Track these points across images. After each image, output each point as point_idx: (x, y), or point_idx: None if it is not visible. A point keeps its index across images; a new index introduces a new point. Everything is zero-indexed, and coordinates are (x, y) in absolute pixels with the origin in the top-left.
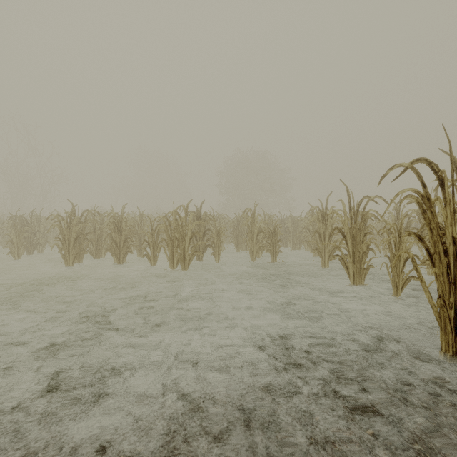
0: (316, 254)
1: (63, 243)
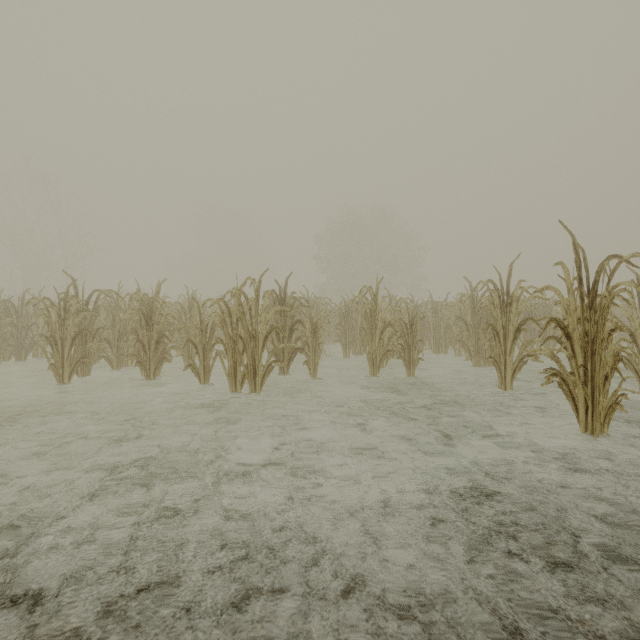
0: (478, 363)
1: (52, 345)
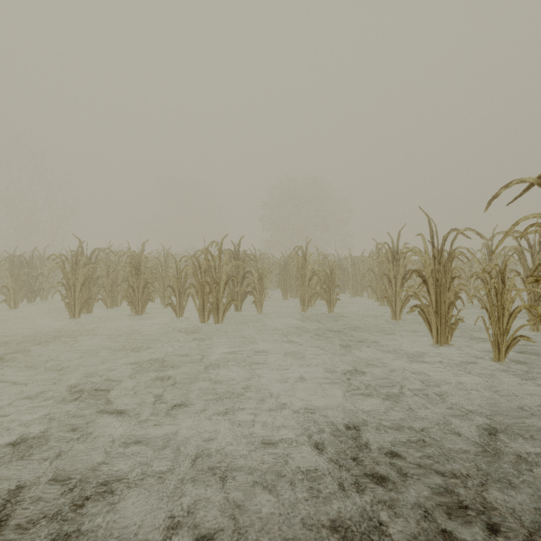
0: (383, 303)
1: (67, 290)
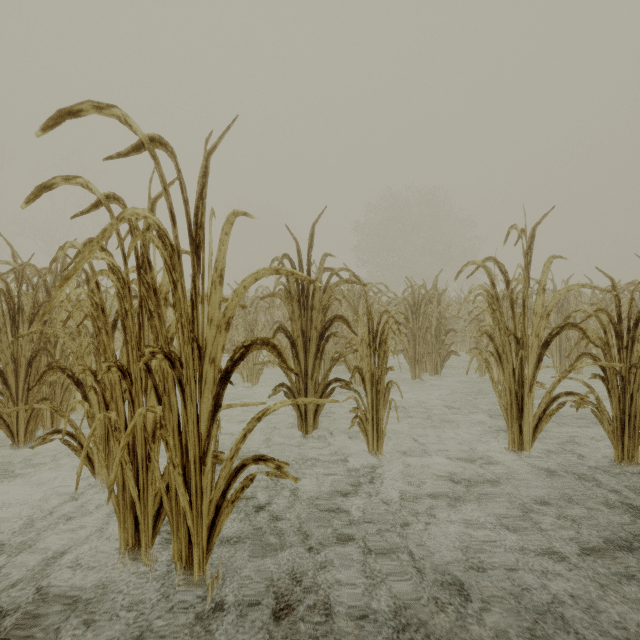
0: None
1: None
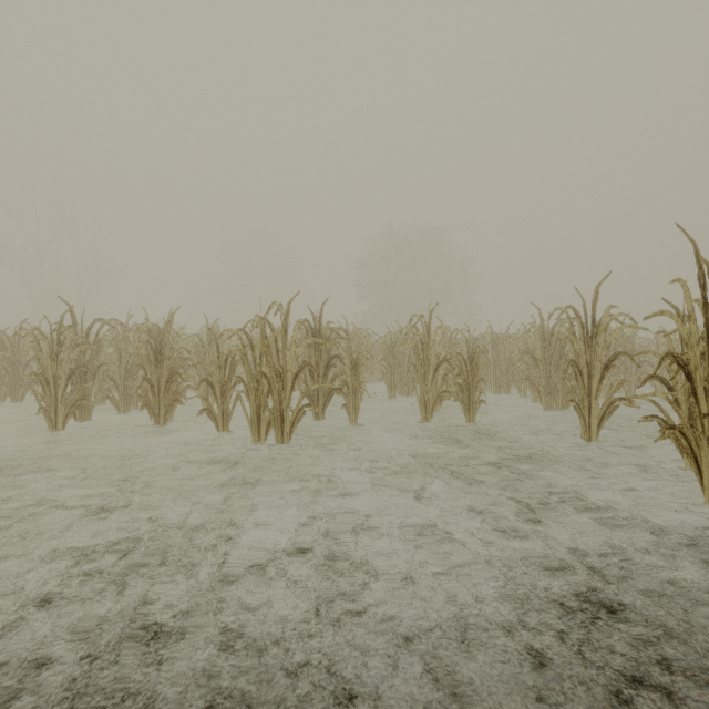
0: (549, 406)
1: (44, 385)
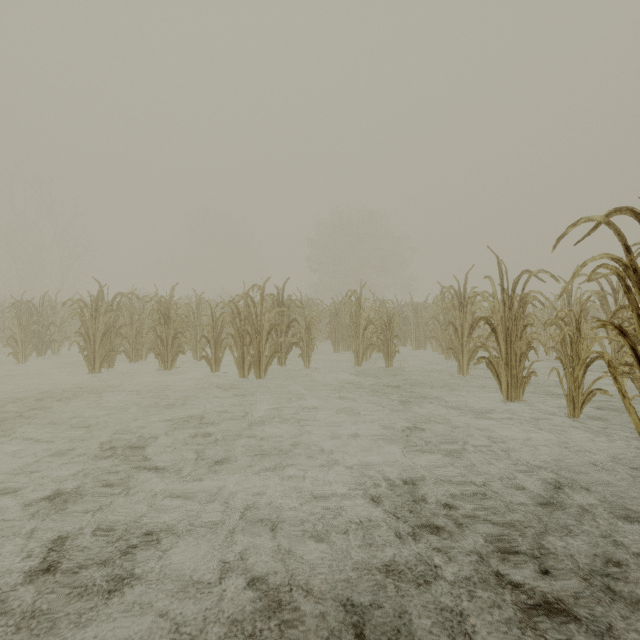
0: (449, 356)
1: (85, 340)
